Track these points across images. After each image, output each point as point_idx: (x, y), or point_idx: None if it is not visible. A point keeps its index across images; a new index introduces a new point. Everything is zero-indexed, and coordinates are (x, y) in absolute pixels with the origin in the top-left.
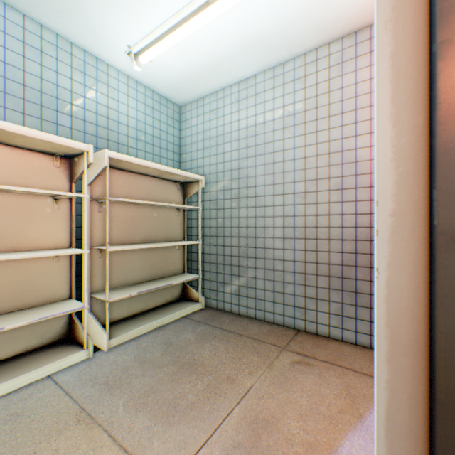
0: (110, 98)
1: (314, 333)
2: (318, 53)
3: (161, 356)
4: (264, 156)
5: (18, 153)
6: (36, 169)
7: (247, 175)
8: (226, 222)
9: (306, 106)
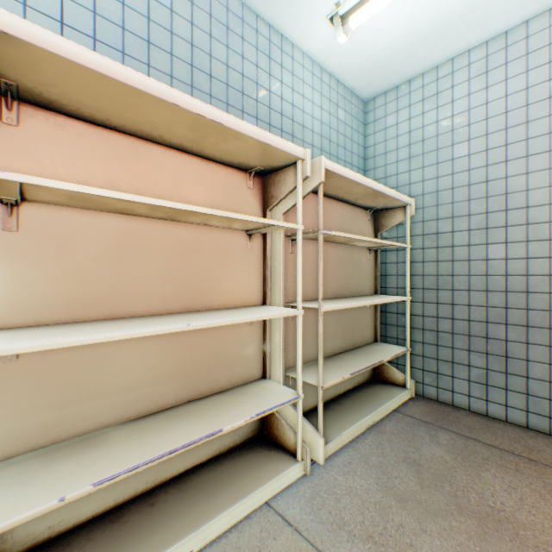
0: (294, 92)
1: None
2: None
3: (422, 490)
4: (547, 155)
5: (212, 169)
6: (229, 192)
7: (504, 191)
8: (457, 267)
9: None
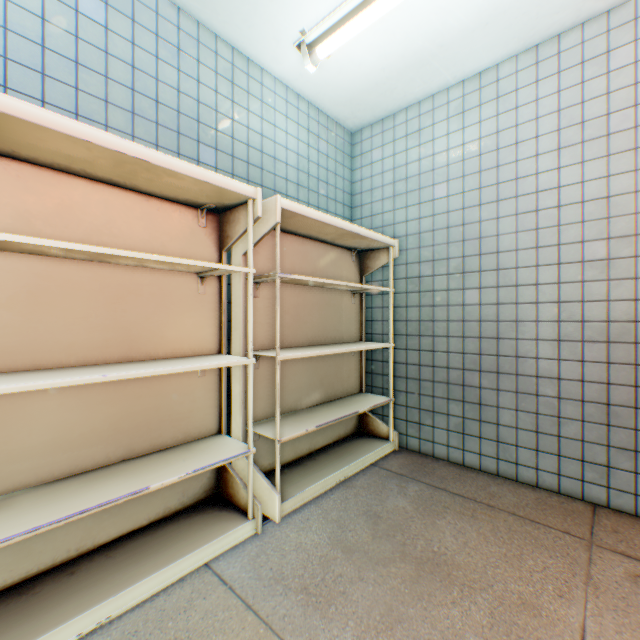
0: (264, 121)
1: (629, 513)
2: (639, 5)
3: (373, 540)
4: (514, 201)
5: (154, 206)
6: (176, 230)
7: (479, 235)
8: (437, 312)
9: (611, 105)
